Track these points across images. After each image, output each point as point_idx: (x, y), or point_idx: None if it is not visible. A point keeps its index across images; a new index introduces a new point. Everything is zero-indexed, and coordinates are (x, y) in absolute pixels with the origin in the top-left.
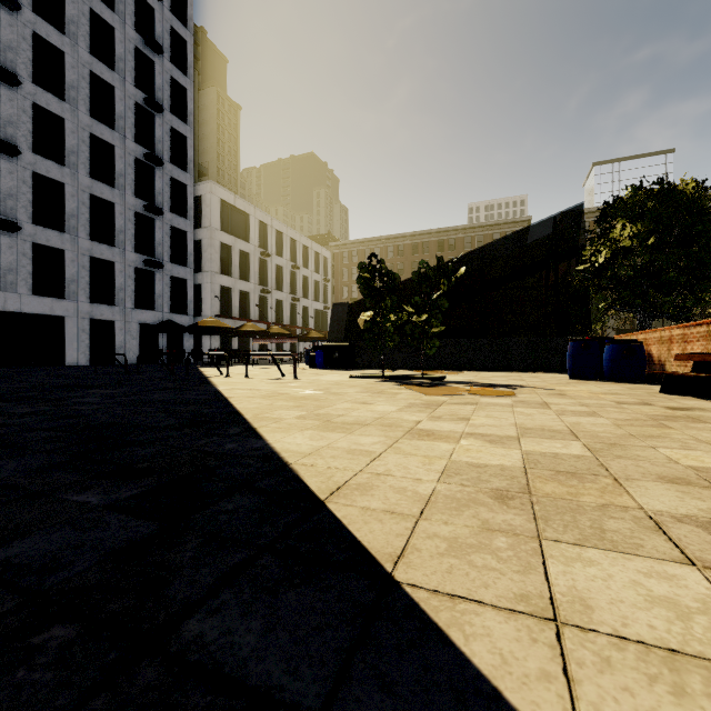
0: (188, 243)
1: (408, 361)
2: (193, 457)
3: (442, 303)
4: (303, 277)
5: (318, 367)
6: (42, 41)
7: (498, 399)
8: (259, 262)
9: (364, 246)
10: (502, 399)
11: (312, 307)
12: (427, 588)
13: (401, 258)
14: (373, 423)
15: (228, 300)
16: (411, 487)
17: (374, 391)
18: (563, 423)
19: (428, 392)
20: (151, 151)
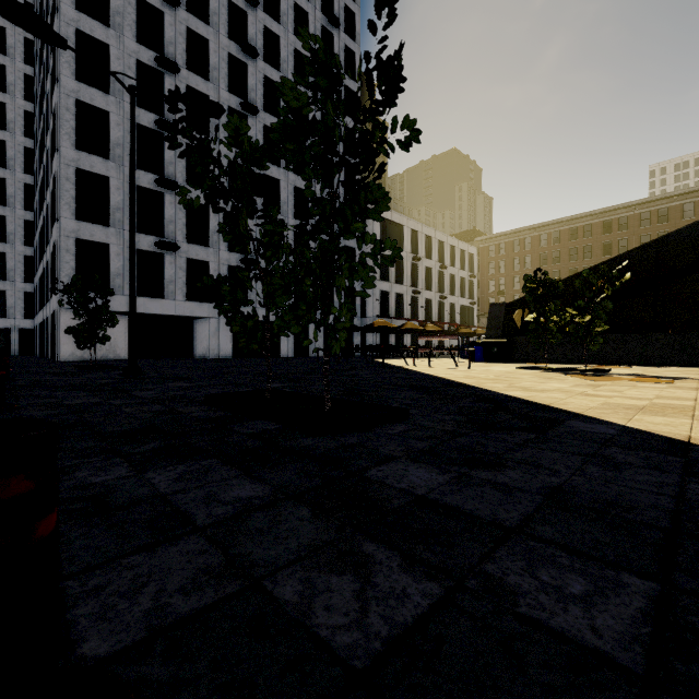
0: (356, 258)
1: (568, 356)
2: (475, 395)
3: (606, 305)
4: (450, 275)
5: (477, 360)
6: (268, 129)
7: (654, 385)
8: (410, 266)
9: (513, 237)
10: (658, 385)
11: (458, 303)
12: (592, 415)
13: (556, 245)
14: (555, 390)
15: (385, 302)
16: (584, 405)
17: (545, 377)
18: (695, 396)
19: (591, 379)
20: (331, 189)
